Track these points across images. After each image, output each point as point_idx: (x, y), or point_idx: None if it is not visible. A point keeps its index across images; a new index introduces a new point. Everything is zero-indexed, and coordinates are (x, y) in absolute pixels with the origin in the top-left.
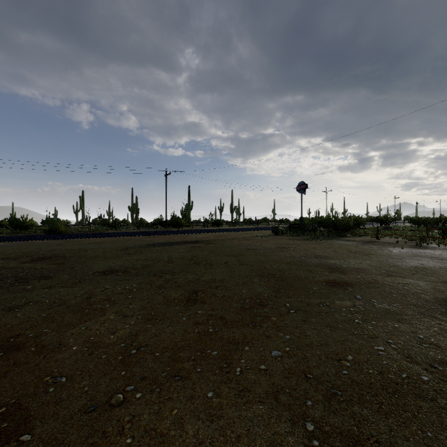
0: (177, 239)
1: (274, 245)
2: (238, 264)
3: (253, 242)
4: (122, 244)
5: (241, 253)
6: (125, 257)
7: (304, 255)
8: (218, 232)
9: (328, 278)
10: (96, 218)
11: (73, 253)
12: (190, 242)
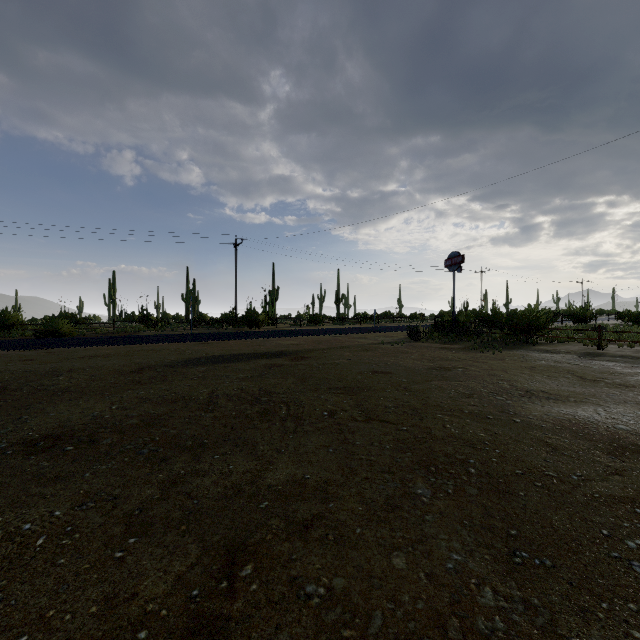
0: (245, 348)
1: (420, 362)
2: (361, 418)
3: (379, 356)
4: (140, 360)
5: (362, 382)
6: (123, 391)
7: (497, 391)
8: (317, 335)
9: (633, 484)
10: (133, 313)
11: (27, 382)
12: (265, 355)
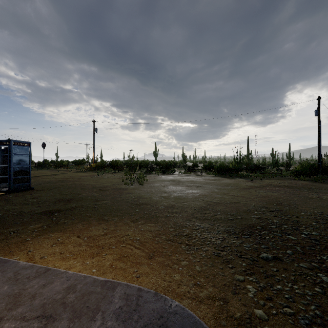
0: None
1: None
2: None
3: None
4: None
5: None
6: None
7: None
8: None
9: None
10: None
11: None
12: None
